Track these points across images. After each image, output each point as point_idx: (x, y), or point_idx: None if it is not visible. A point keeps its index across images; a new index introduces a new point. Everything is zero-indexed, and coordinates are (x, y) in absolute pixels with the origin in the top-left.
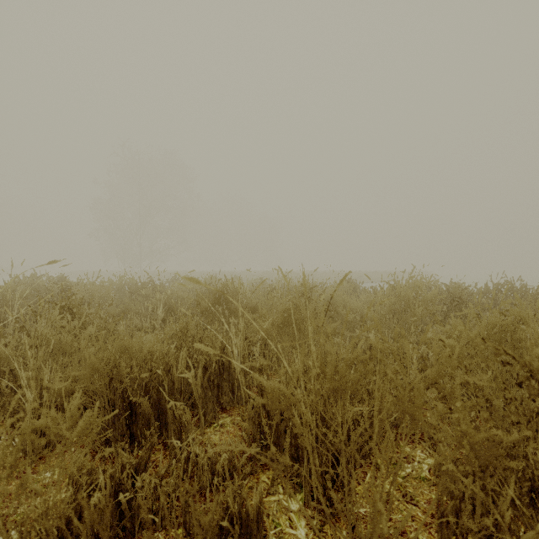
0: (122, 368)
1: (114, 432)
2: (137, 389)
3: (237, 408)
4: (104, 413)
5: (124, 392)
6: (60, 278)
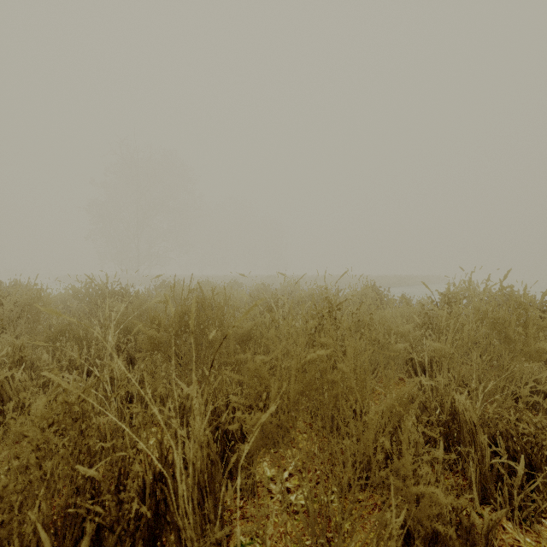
0: None
1: None
2: None
3: None
4: None
5: None
6: (13, 284)
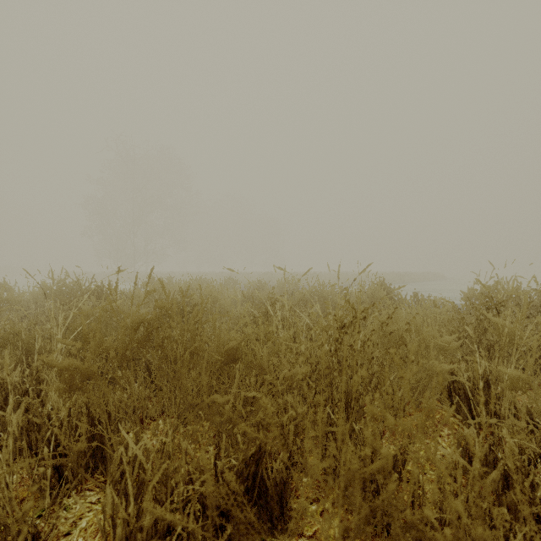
0: None
1: None
2: None
3: None
4: None
5: None
6: None
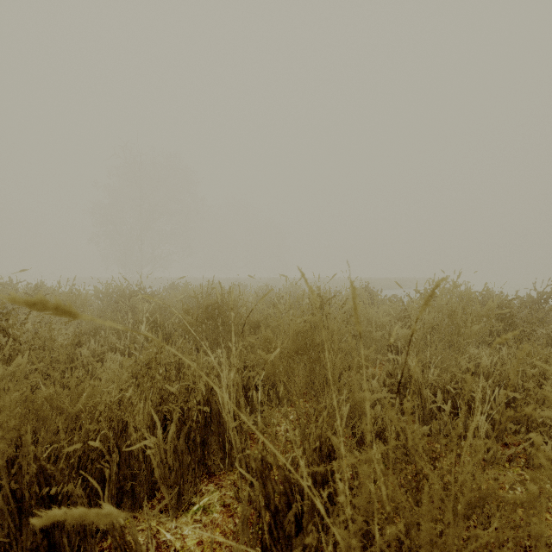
0: (29, 441)
1: (19, 545)
2: (65, 467)
3: (230, 472)
4: (2, 512)
5: (40, 475)
6: (40, 285)
